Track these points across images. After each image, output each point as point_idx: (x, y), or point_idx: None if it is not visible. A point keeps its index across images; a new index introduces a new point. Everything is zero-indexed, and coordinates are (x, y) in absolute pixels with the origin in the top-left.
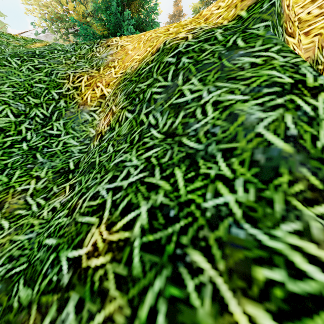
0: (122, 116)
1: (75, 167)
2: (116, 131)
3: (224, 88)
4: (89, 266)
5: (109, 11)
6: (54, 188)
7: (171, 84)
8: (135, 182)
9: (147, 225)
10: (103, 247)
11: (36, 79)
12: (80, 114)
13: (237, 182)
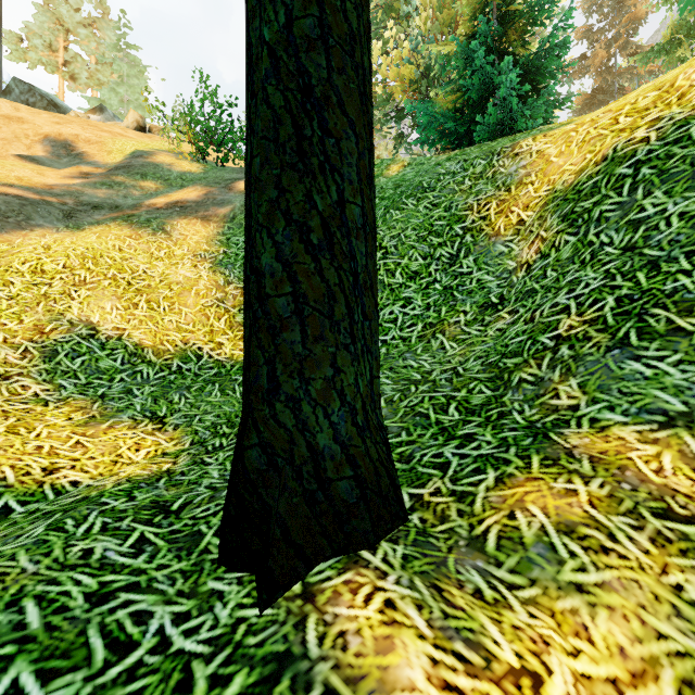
0: (559, 240)
1: (500, 301)
2: (552, 258)
3: (693, 199)
4: (570, 334)
5: (472, 68)
6: (486, 318)
7: (628, 200)
8: (597, 287)
9: (615, 306)
10: (578, 324)
11: (435, 217)
12: (493, 246)
13: (694, 271)
